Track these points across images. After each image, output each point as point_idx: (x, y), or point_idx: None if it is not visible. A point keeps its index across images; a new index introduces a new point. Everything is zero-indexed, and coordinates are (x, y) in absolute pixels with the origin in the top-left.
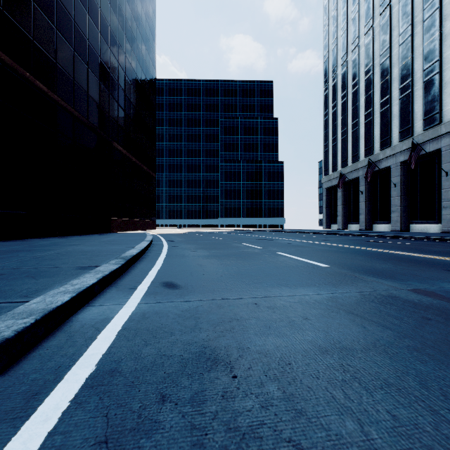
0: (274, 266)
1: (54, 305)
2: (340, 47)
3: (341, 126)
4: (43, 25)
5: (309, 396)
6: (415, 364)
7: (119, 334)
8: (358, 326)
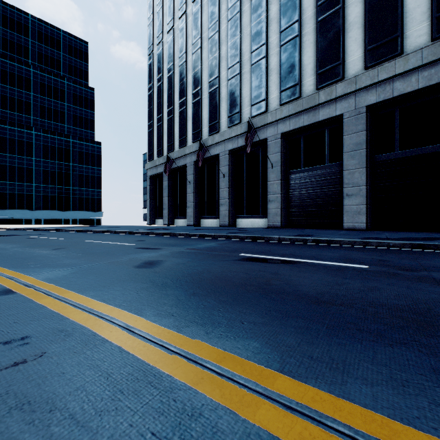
0: None
1: None
2: (167, 11)
3: (167, 103)
4: None
5: None
6: None
7: None
8: None
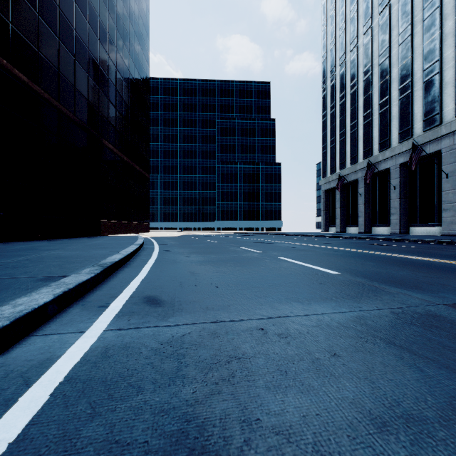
0: (278, 274)
1: None
2: (339, 47)
3: (339, 127)
4: (23, 9)
5: None
6: None
7: (56, 391)
8: (411, 368)
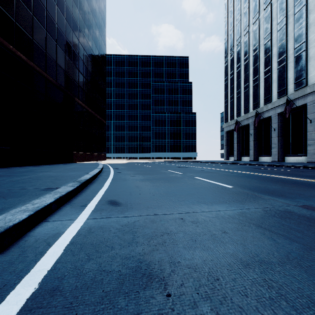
0: (193, 187)
1: (11, 223)
2: (236, 32)
3: (236, 88)
4: (23, 11)
5: None
6: None
7: (66, 248)
8: (269, 239)
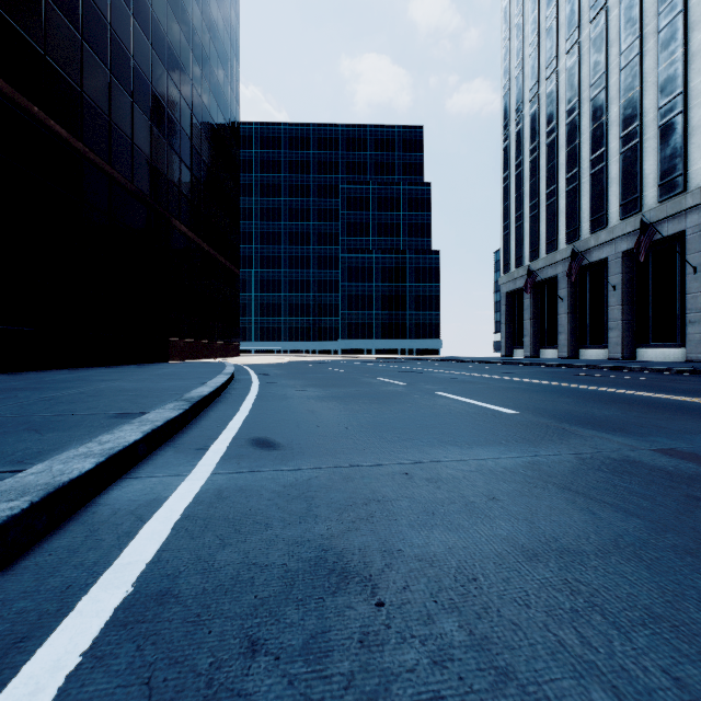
0: (431, 413)
1: (66, 477)
2: (528, 73)
3: (529, 195)
4: (62, 32)
5: (516, 640)
6: (693, 579)
7: (176, 526)
8: (582, 511)
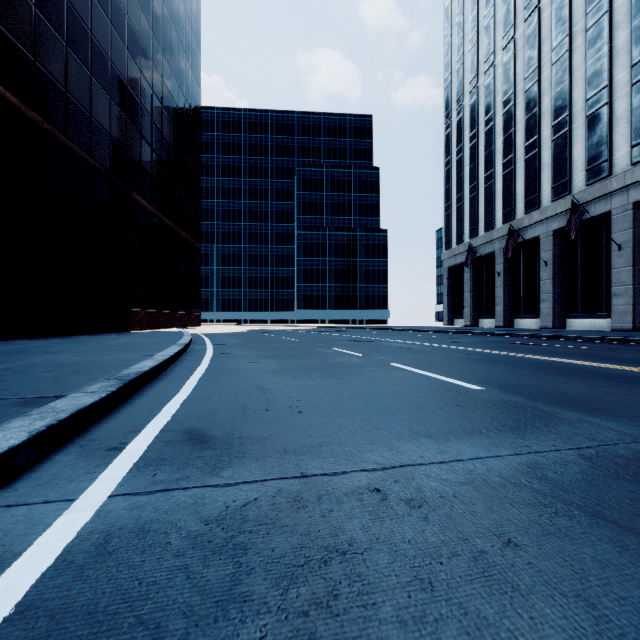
0: (392, 390)
1: None
2: (468, 67)
3: (469, 179)
4: None
5: None
6: None
7: None
8: None
